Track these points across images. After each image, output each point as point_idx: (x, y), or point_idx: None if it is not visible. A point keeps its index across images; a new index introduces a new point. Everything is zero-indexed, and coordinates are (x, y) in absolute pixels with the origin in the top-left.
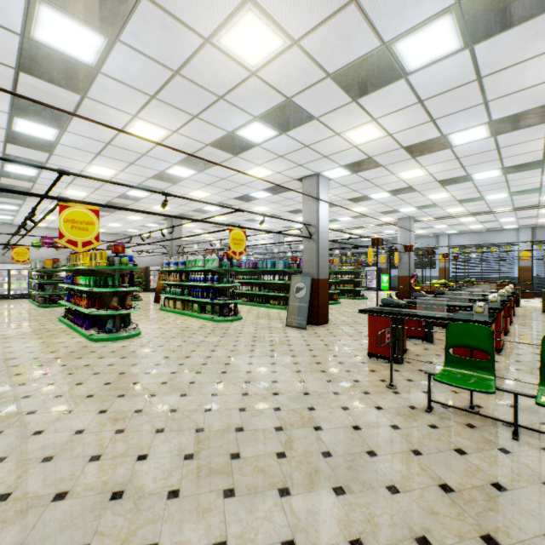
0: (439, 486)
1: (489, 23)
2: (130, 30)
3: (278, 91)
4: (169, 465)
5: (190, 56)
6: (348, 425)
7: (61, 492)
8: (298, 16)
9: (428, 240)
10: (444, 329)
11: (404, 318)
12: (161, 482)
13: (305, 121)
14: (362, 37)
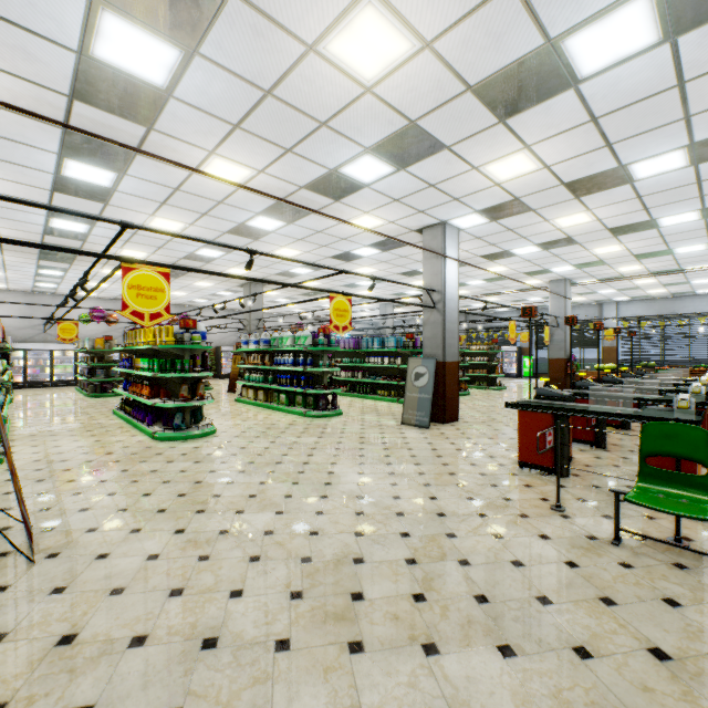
0: (649, 651)
1: (702, 4)
2: (213, 39)
3: (400, 112)
4: (273, 605)
5: (287, 70)
6: (505, 559)
7: (139, 636)
8: (434, 8)
9: (588, 310)
10: (618, 430)
11: (571, 414)
12: (264, 628)
13: (432, 151)
14: (519, 32)
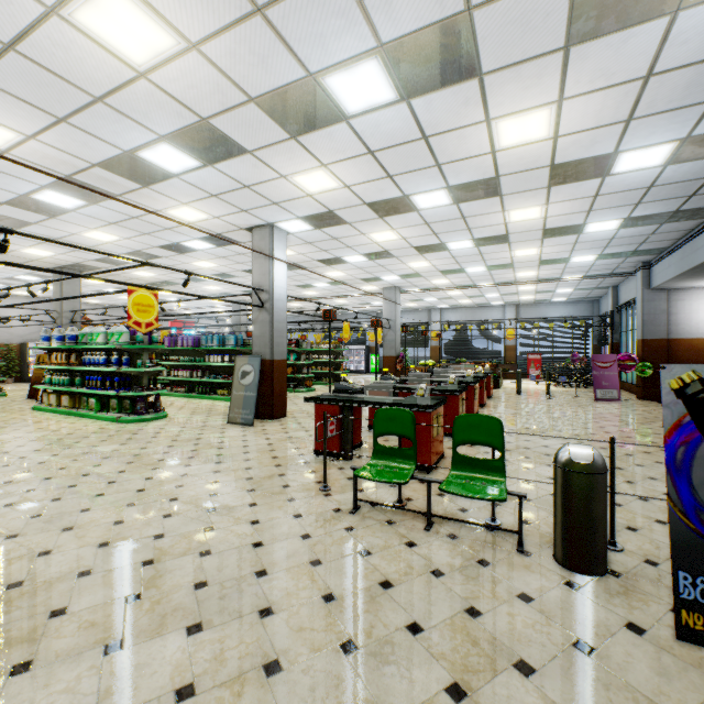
0: (323, 597)
1: (419, 78)
2: None
3: (187, 107)
4: None
5: (27, 27)
6: (249, 543)
7: None
8: (188, 12)
9: (421, 315)
10: None
11: (353, 405)
12: None
13: (235, 153)
14: (281, 60)
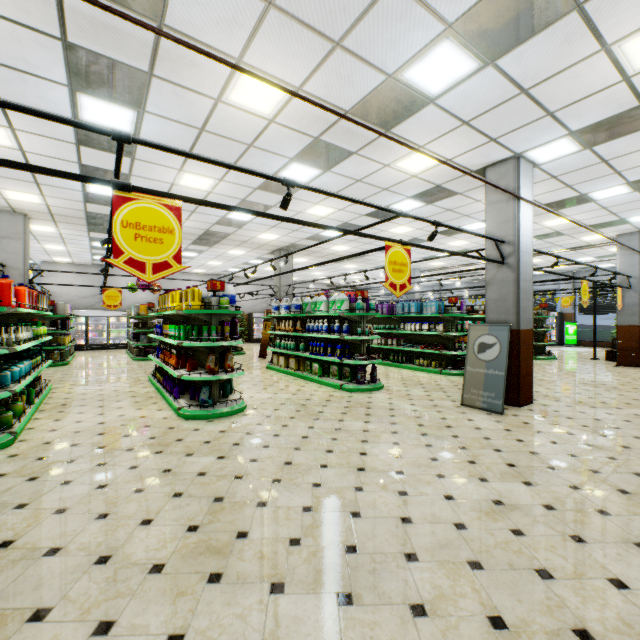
0: None
1: None
2: None
3: None
4: None
5: None
6: None
7: None
8: None
9: None
10: None
11: None
12: None
13: (549, 19)
14: None
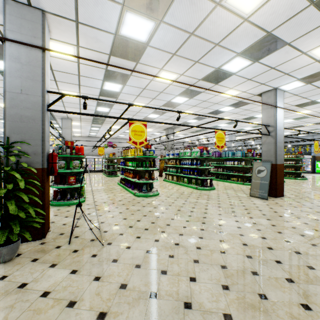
0: None
1: None
2: (170, 12)
3: (262, 28)
4: (214, 290)
5: (203, 19)
6: None
7: (153, 292)
8: None
9: None
10: None
11: None
12: (214, 303)
13: (277, 48)
14: None
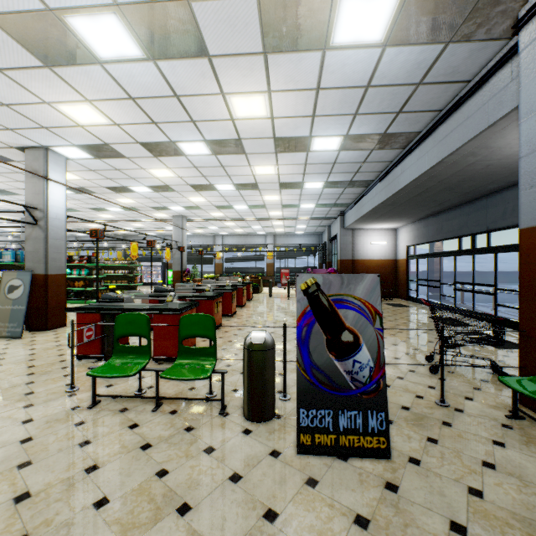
0: (15, 499)
1: (159, 44)
2: None
3: None
4: None
5: None
6: None
7: None
8: None
9: (208, 239)
10: None
11: (113, 312)
12: None
13: None
14: None
